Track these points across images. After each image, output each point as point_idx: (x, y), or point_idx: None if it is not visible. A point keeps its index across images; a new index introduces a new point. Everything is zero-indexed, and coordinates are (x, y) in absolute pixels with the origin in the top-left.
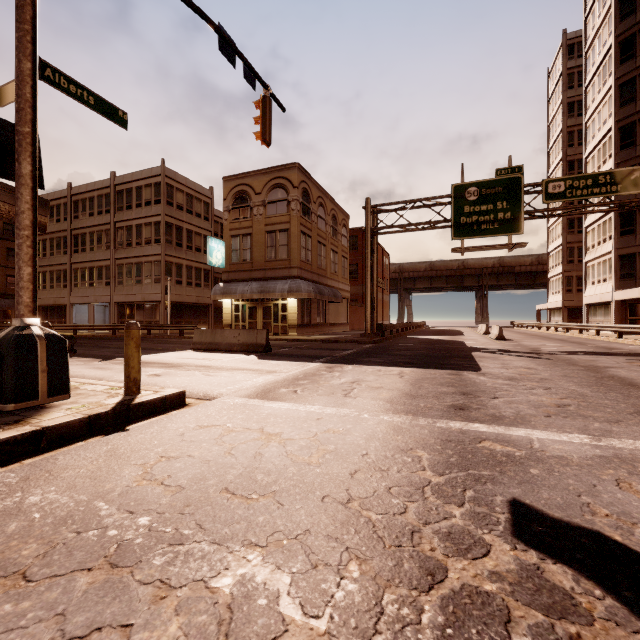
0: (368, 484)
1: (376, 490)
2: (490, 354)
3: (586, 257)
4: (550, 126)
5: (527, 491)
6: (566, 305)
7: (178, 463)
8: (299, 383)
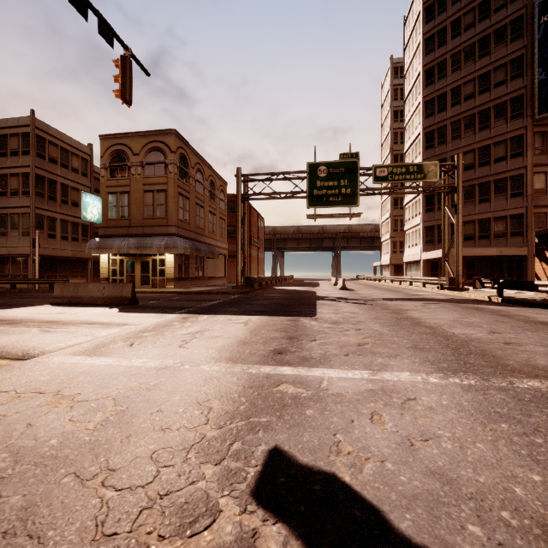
0: (133, 450)
1: (137, 456)
2: (330, 302)
3: (405, 227)
4: (382, 127)
5: (292, 435)
6: (393, 263)
7: None
8: (142, 335)
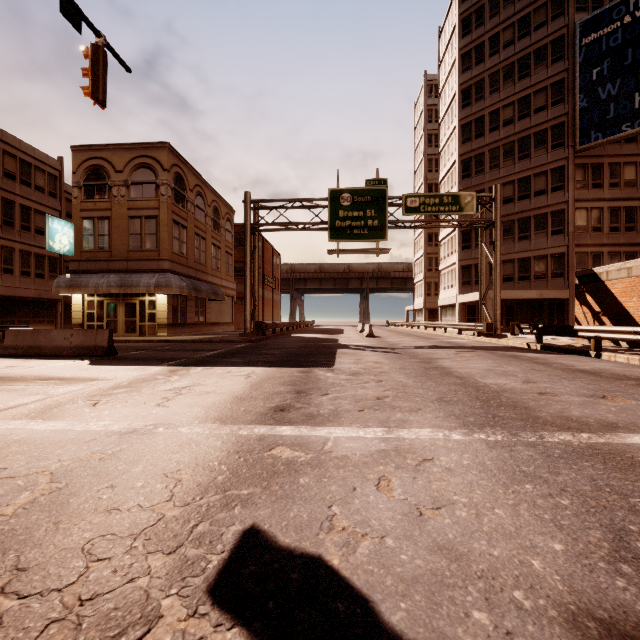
0: (60, 540)
1: (63, 549)
2: (353, 350)
3: (440, 266)
4: (416, 152)
5: (277, 510)
6: (427, 307)
7: None
8: (112, 393)
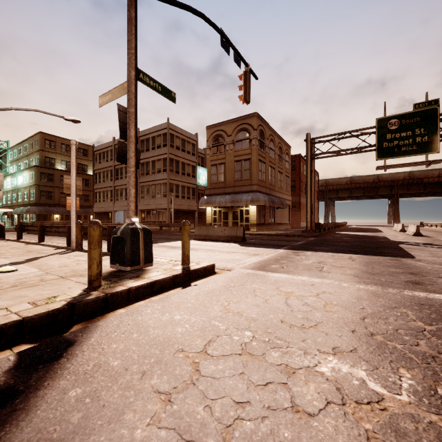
0: (378, 326)
1: (387, 330)
2: (415, 246)
3: None
4: None
5: None
6: None
7: (242, 305)
8: (281, 262)
